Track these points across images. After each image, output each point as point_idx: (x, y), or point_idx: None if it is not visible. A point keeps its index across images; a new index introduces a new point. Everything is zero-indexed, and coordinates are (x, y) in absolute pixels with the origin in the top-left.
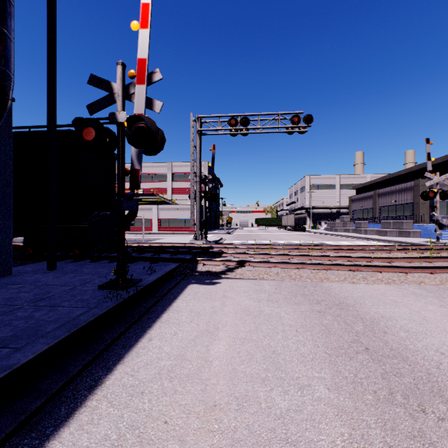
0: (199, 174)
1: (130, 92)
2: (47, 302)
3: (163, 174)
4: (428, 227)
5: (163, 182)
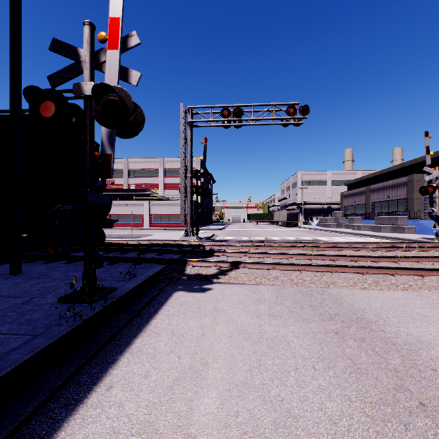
0: (190, 168)
1: (101, 59)
2: None
3: (155, 170)
4: (424, 223)
5: (155, 177)
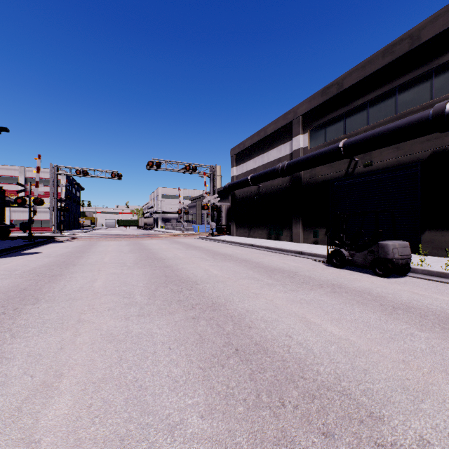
0: (57, 197)
1: (33, 189)
2: (12, 243)
3: (14, 177)
4: (195, 226)
5: (14, 184)
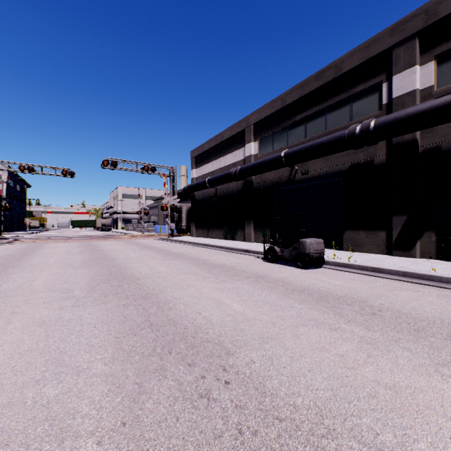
0: None
1: None
2: None
3: None
4: (157, 227)
5: None
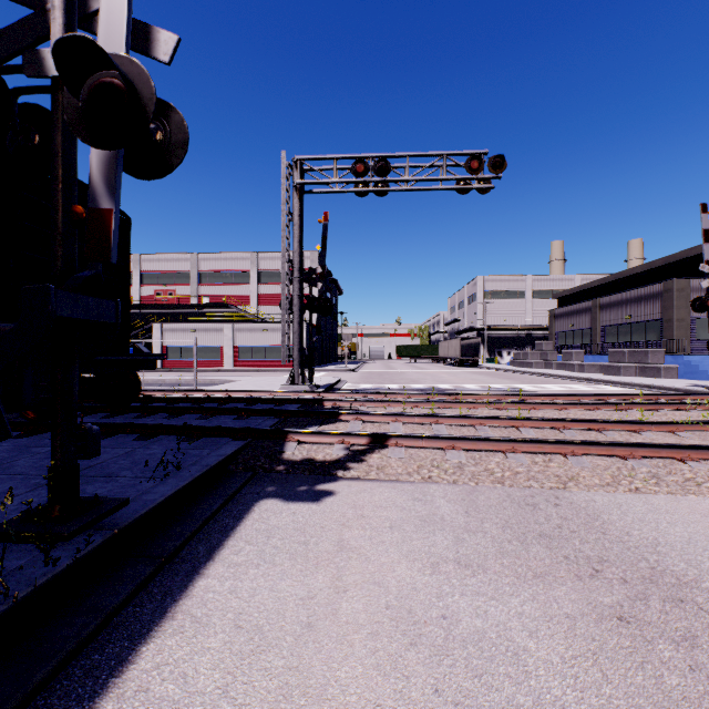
0: (299, 264)
1: (91, 5)
2: None
3: (243, 272)
4: (692, 361)
5: (243, 285)
